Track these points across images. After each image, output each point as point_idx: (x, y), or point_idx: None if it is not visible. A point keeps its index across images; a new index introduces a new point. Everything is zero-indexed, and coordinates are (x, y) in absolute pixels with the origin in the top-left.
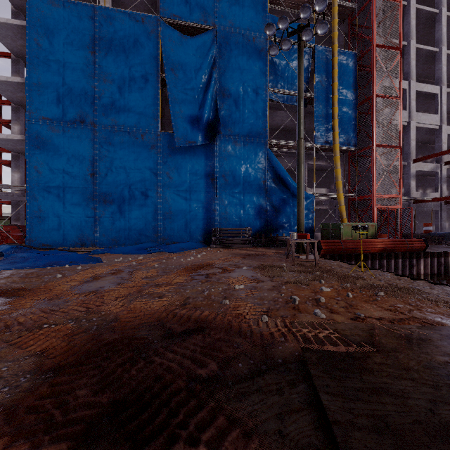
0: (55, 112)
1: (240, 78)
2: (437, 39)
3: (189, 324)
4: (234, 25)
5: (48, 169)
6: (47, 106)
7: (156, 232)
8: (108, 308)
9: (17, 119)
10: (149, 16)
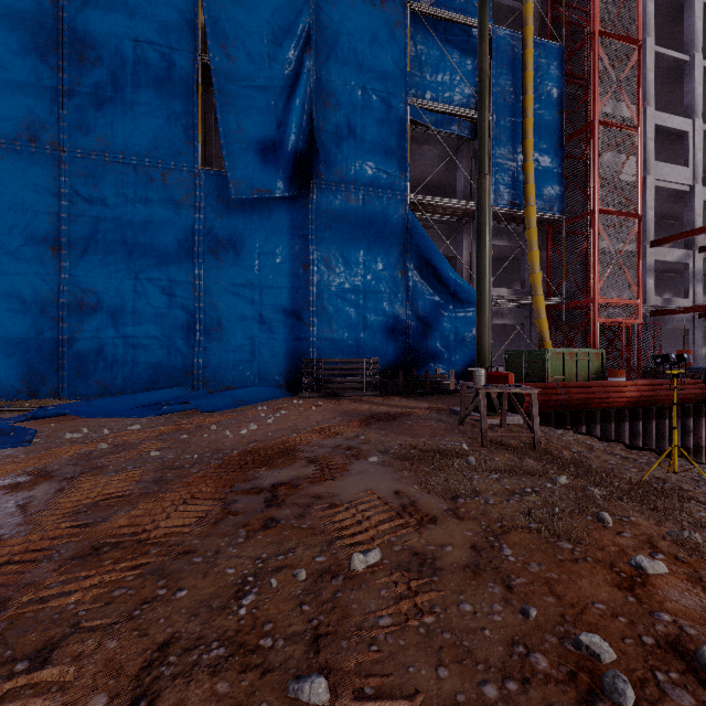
0: None
1: (356, 75)
2: (687, 40)
3: None
4: None
5: None
6: None
7: (191, 367)
8: None
9: None
10: None
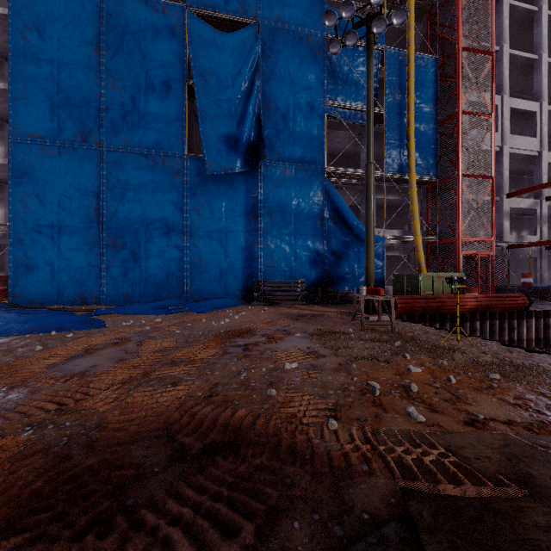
0: (48, 127)
1: (290, 87)
2: (536, 43)
3: (213, 435)
4: (283, 19)
5: (38, 202)
6: (37, 120)
7: (181, 285)
8: (92, 404)
9: (0, 139)
10: (172, 5)
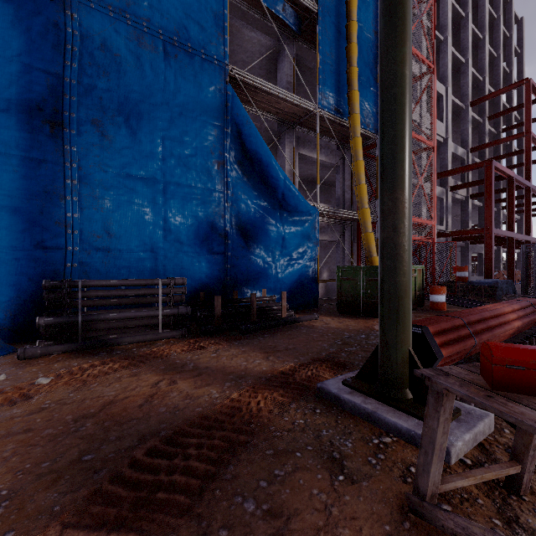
0: None
1: None
2: (442, 25)
3: None
4: None
5: None
6: None
7: None
8: None
9: None
10: None
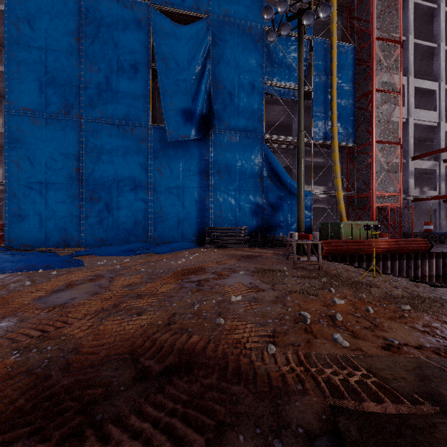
0: (37, 102)
1: (235, 70)
2: (435, 34)
3: (171, 358)
4: (229, 14)
5: (29, 163)
6: (28, 96)
7: (146, 231)
8: (70, 331)
9: None
10: (139, 2)
